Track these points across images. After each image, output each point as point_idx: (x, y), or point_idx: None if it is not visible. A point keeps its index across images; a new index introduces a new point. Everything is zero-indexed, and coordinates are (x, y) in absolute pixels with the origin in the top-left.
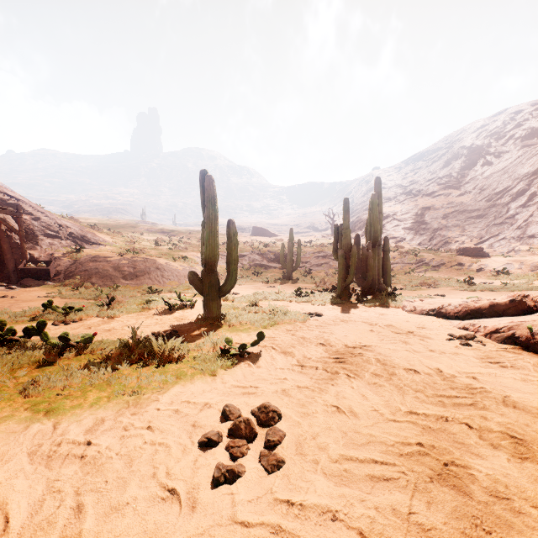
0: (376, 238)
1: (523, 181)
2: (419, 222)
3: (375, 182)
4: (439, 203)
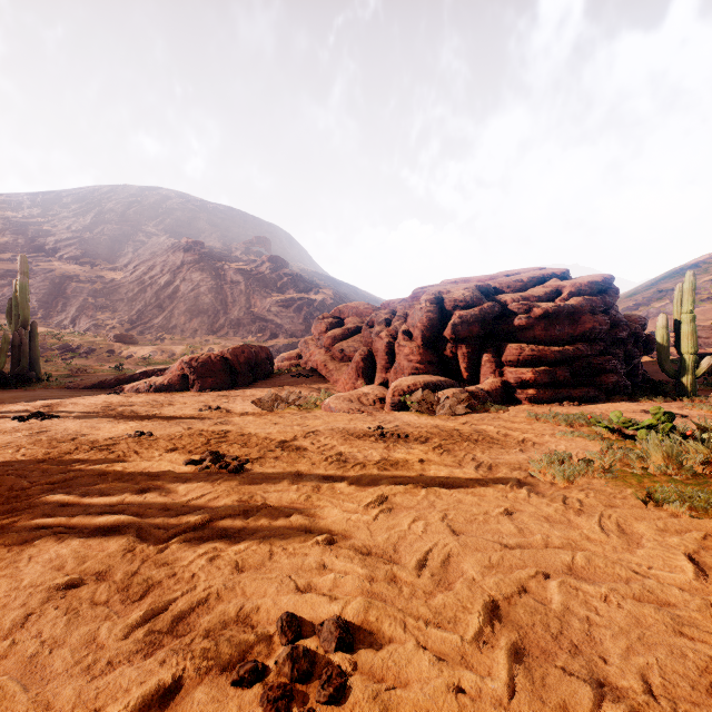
0: (26, 323)
1: (170, 272)
2: (57, 294)
3: (20, 261)
4: (85, 273)
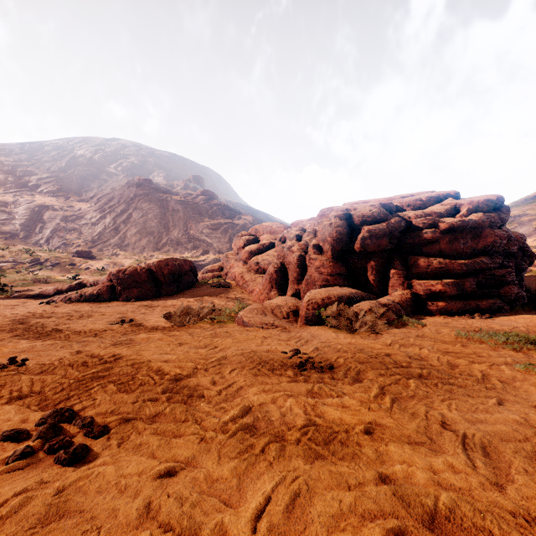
0: None
1: (125, 203)
2: (36, 219)
3: None
4: (59, 204)
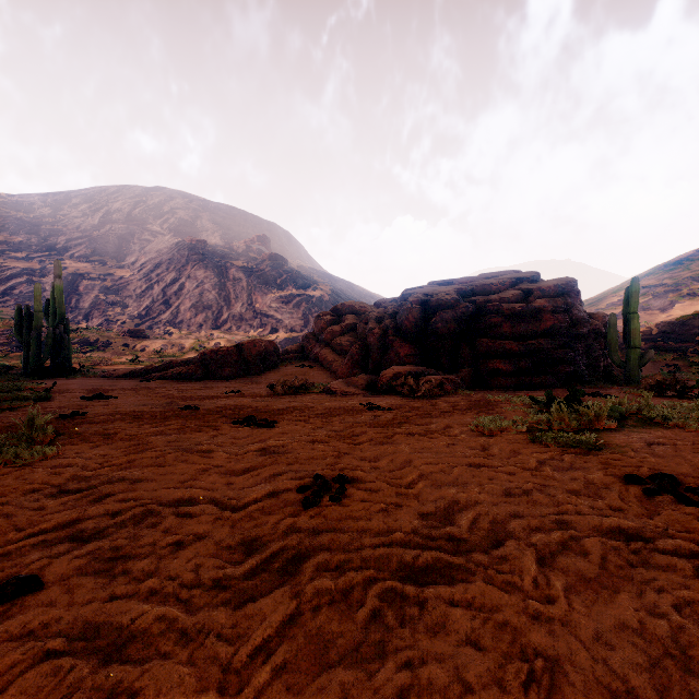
0: (62, 321)
1: (176, 270)
2: (71, 291)
3: (56, 265)
4: (95, 271)
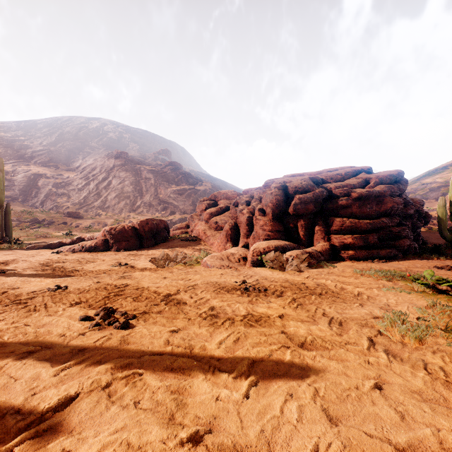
0: (1, 204)
1: (106, 172)
2: (32, 186)
3: None
4: (51, 172)
